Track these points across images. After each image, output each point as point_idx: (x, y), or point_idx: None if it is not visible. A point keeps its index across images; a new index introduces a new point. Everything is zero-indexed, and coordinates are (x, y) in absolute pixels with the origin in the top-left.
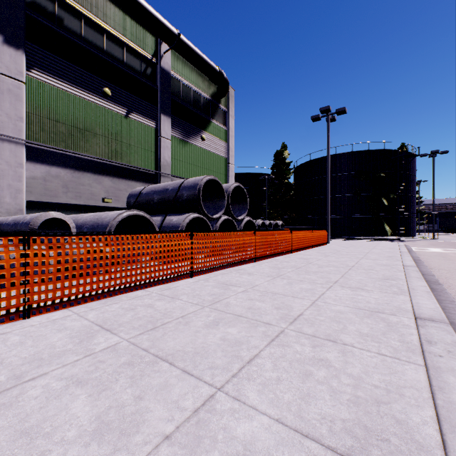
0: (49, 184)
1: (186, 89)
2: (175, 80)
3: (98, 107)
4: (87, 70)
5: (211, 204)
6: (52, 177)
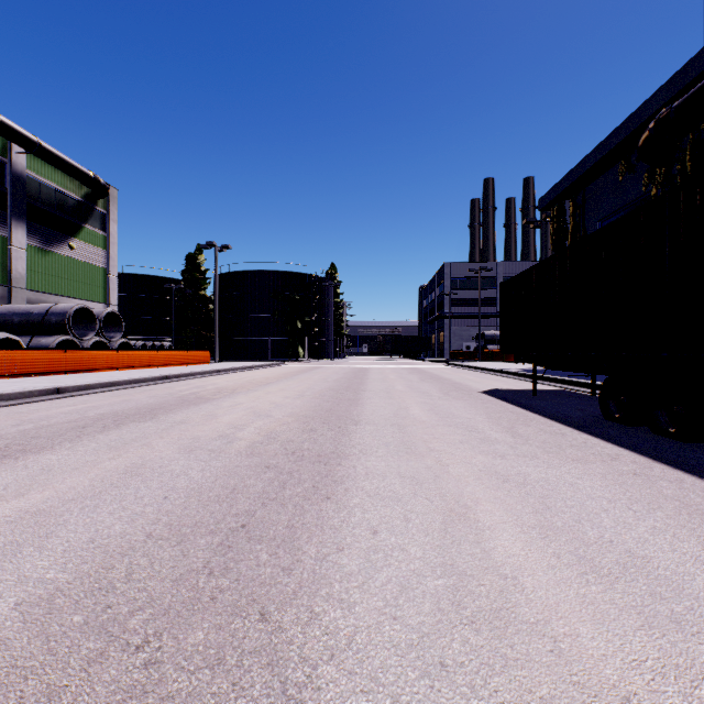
0: None
1: (47, 190)
2: (32, 180)
3: None
4: None
5: (83, 327)
6: None
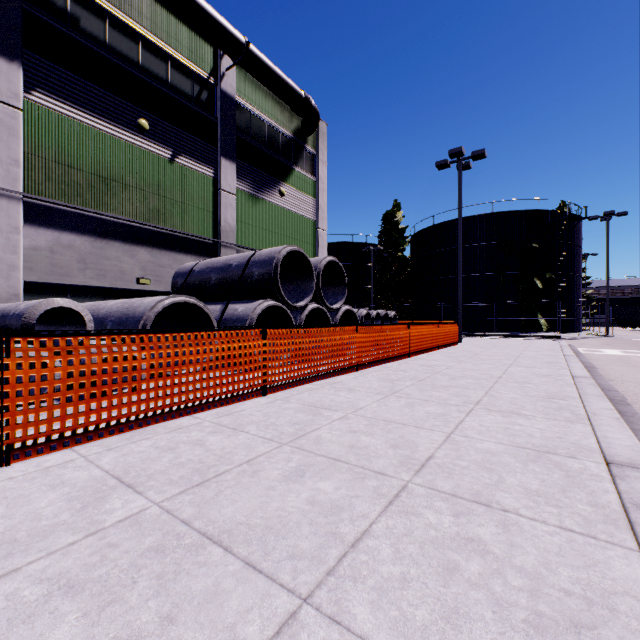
0: (58, 258)
1: (258, 122)
2: (242, 109)
3: (131, 147)
4: (114, 93)
5: (294, 286)
6: (63, 247)
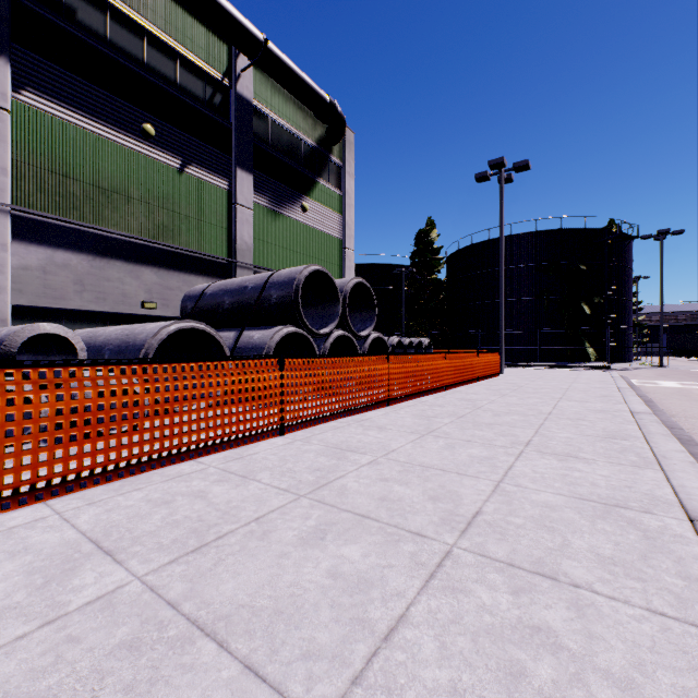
0: (52, 279)
1: (277, 130)
2: (260, 114)
3: (134, 155)
4: (115, 94)
5: (317, 311)
6: (57, 266)
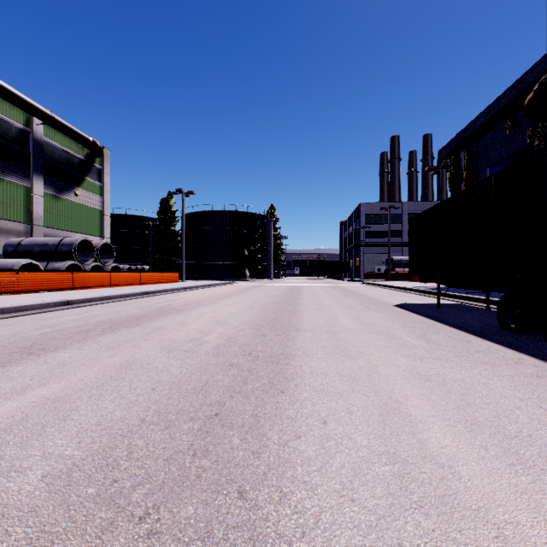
0: None
1: (59, 151)
2: (48, 144)
3: None
4: None
5: (85, 254)
6: None
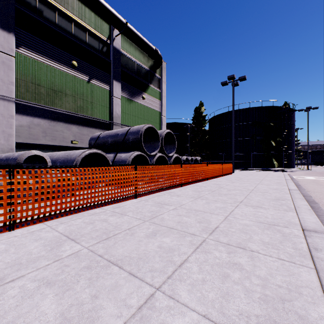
0: (32, 131)
1: (131, 62)
2: (124, 56)
3: (68, 75)
4: (60, 48)
5: (150, 144)
6: (34, 125)
